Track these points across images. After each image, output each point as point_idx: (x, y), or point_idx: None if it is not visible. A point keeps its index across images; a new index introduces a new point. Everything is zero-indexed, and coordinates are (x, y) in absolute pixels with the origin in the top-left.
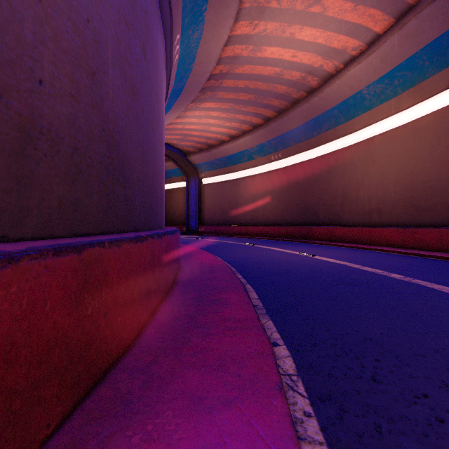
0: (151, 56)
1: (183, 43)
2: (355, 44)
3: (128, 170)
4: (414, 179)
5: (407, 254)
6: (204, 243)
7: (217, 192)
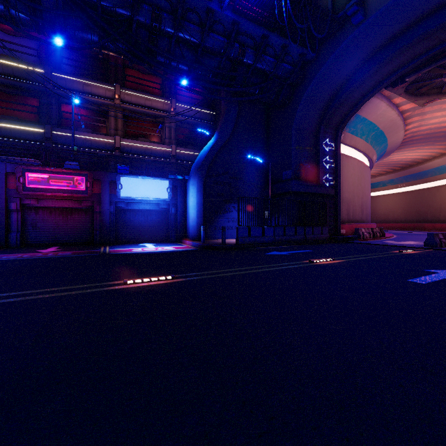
0: None
1: None
2: (434, 154)
3: None
4: None
5: None
6: None
7: None
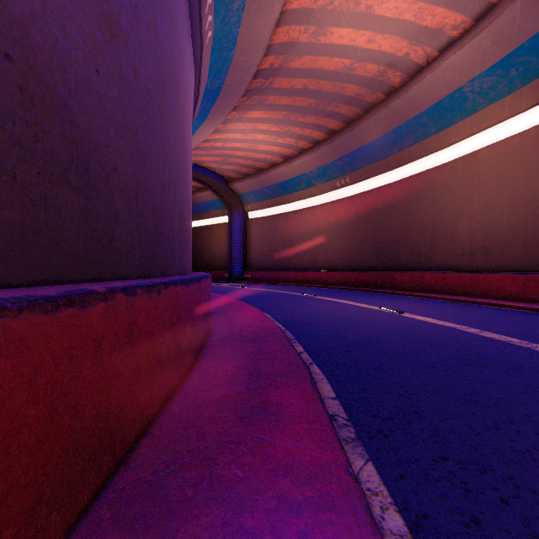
0: None
1: (218, 15)
2: (456, 20)
3: (95, 164)
4: None
5: (535, 310)
6: (250, 294)
7: (266, 229)
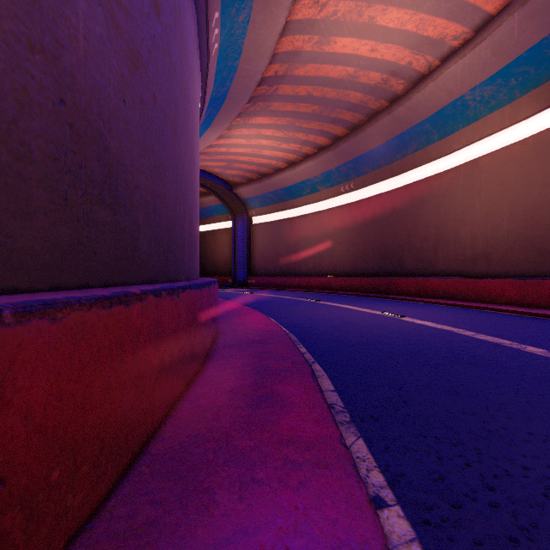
0: (171, 21)
1: (224, 27)
2: (457, 31)
3: (122, 183)
4: (538, 213)
5: (532, 315)
6: (254, 299)
7: (271, 234)
